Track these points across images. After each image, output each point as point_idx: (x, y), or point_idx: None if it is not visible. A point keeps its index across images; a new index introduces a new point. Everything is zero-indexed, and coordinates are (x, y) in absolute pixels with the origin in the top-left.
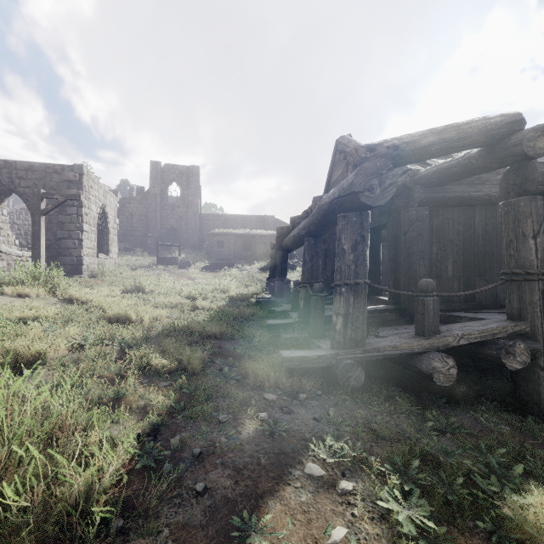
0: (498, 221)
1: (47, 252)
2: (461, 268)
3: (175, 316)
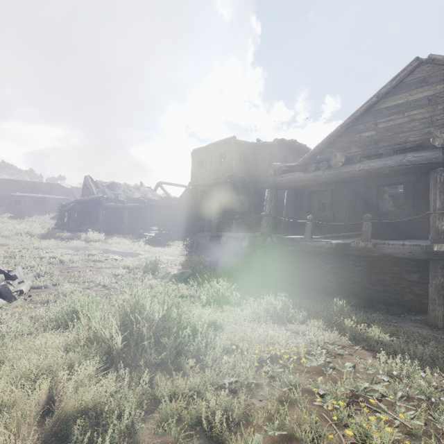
0: (114, 209)
1: None
2: (105, 218)
3: None
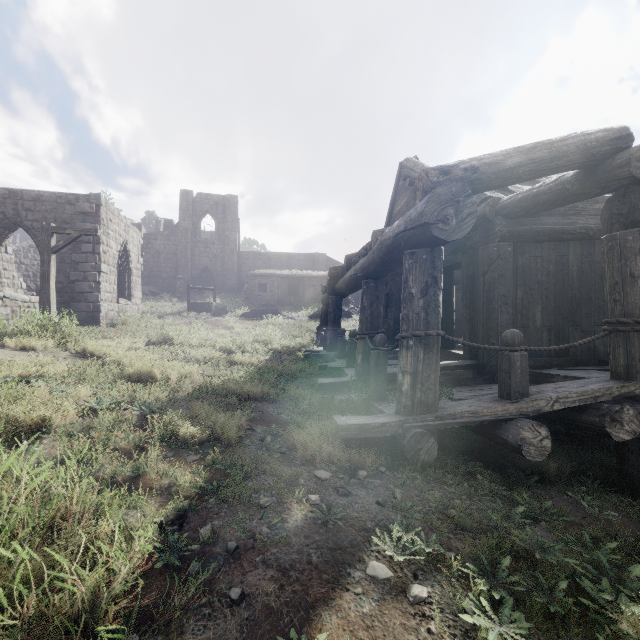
0: (597, 259)
1: (58, 297)
2: (552, 316)
3: (208, 373)
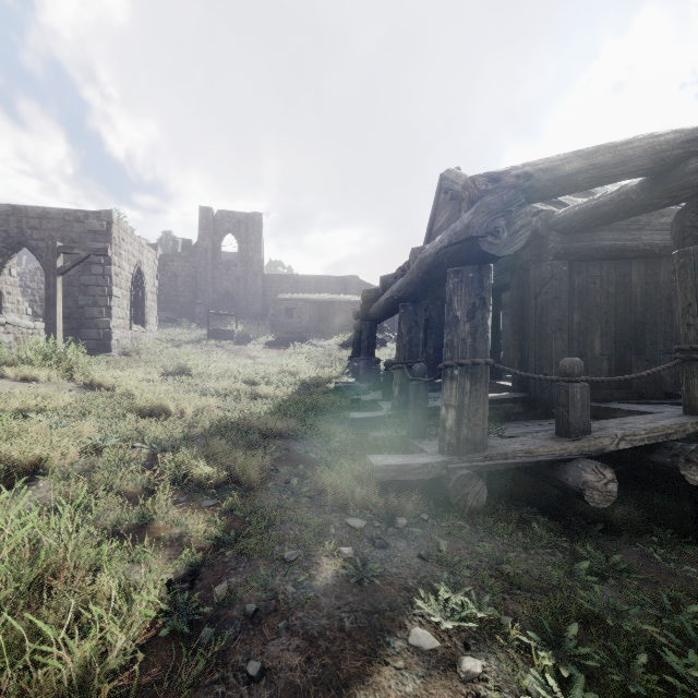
0: (663, 279)
1: (66, 324)
2: (613, 343)
3: (229, 407)
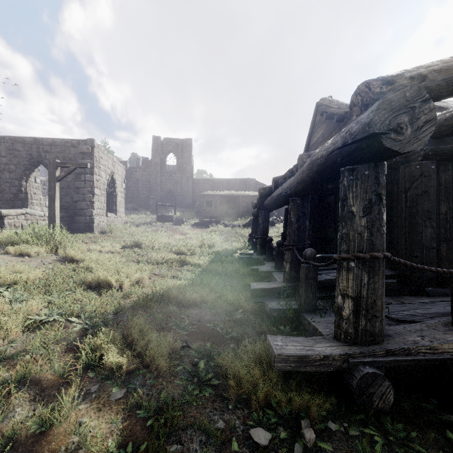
0: None
1: (65, 213)
2: None
3: (163, 273)
